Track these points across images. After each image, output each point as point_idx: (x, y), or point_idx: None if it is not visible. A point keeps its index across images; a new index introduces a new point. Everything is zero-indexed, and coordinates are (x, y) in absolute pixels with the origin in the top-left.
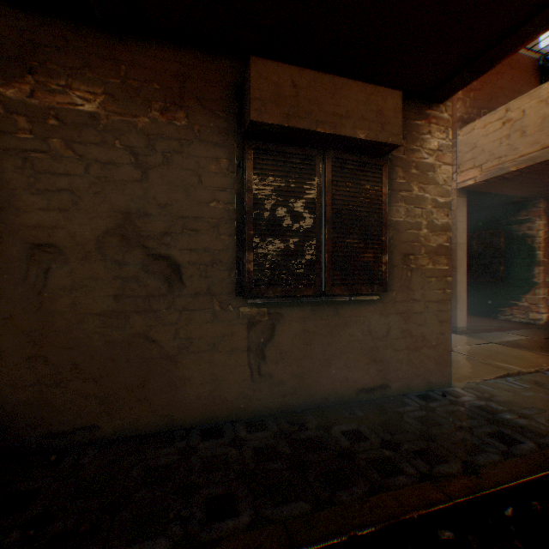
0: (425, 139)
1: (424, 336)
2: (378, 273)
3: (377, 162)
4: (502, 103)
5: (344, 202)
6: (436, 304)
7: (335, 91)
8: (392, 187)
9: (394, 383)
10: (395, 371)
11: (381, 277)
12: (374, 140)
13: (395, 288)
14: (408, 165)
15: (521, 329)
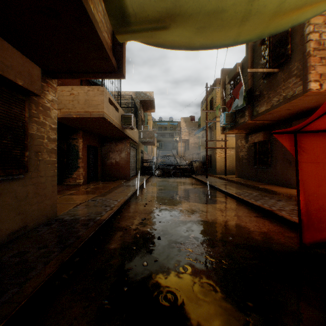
0: (46, 93)
1: (46, 194)
2: (24, 162)
3: (24, 98)
4: (68, 82)
5: (3, 116)
6: (51, 177)
7: (5, 49)
8: (30, 114)
9: (31, 223)
10: (32, 216)
11: (25, 164)
12: (28, 88)
13: (32, 170)
14: (39, 104)
15: (75, 187)
